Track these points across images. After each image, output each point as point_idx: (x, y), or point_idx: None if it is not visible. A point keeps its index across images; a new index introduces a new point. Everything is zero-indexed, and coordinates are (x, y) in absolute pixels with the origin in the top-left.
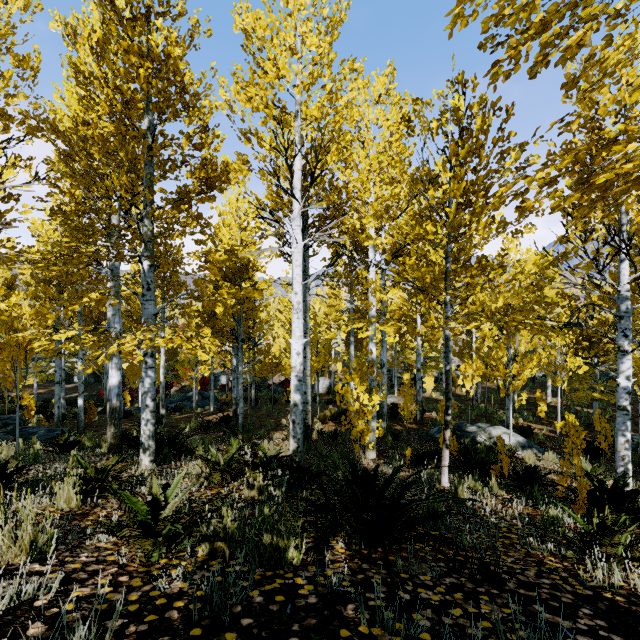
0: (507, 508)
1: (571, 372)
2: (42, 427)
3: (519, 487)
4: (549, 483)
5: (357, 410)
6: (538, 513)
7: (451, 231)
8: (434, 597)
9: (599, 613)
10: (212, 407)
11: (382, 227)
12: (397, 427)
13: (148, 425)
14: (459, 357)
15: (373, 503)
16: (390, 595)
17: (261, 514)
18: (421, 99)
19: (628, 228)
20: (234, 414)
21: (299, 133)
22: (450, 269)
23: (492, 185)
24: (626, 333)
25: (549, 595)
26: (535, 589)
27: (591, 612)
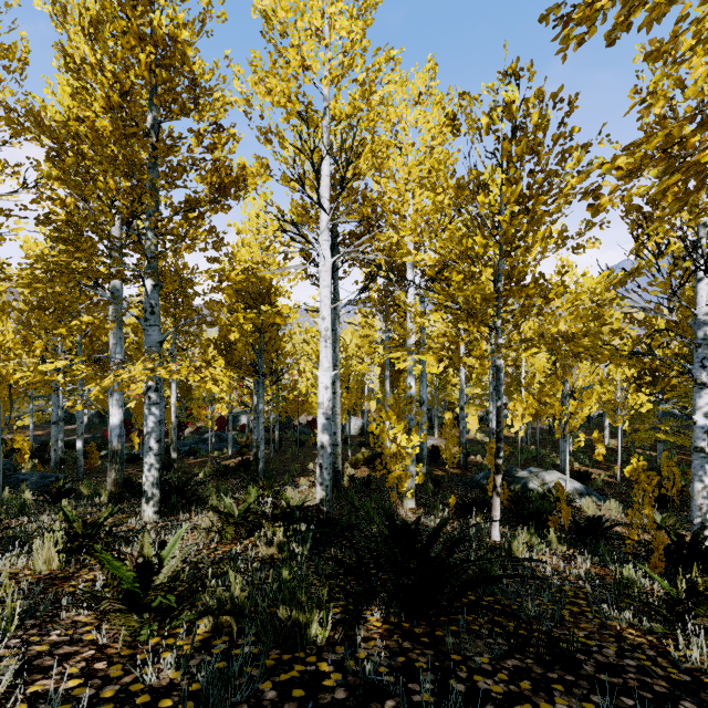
0: (570, 566)
1: (633, 410)
2: (35, 473)
3: (581, 541)
4: (613, 536)
5: (394, 453)
6: (606, 572)
7: (504, 243)
8: (495, 688)
9: (705, 707)
10: (230, 450)
11: (422, 244)
12: (438, 472)
13: (152, 470)
14: (506, 394)
15: (416, 565)
16: (439, 686)
17: (279, 578)
18: (468, 93)
19: (707, 242)
20: (255, 458)
21: (327, 133)
22: (501, 289)
23: (552, 189)
24: (704, 363)
25: (638, 682)
26: (619, 674)
27: (694, 706)
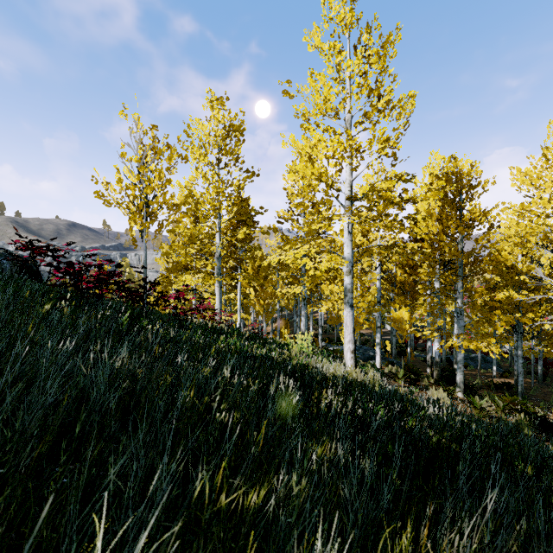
0: None
1: None
2: (393, 359)
3: None
4: None
5: None
6: None
7: None
8: None
9: None
10: (494, 372)
11: None
12: None
13: (460, 376)
14: None
15: None
16: None
17: (517, 423)
18: None
19: None
20: (515, 383)
21: None
22: None
23: None
24: None
25: None
26: None
27: None
